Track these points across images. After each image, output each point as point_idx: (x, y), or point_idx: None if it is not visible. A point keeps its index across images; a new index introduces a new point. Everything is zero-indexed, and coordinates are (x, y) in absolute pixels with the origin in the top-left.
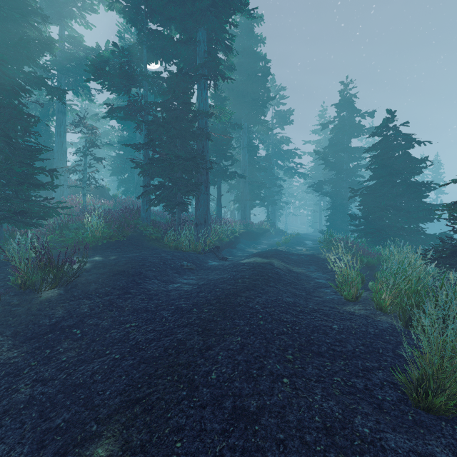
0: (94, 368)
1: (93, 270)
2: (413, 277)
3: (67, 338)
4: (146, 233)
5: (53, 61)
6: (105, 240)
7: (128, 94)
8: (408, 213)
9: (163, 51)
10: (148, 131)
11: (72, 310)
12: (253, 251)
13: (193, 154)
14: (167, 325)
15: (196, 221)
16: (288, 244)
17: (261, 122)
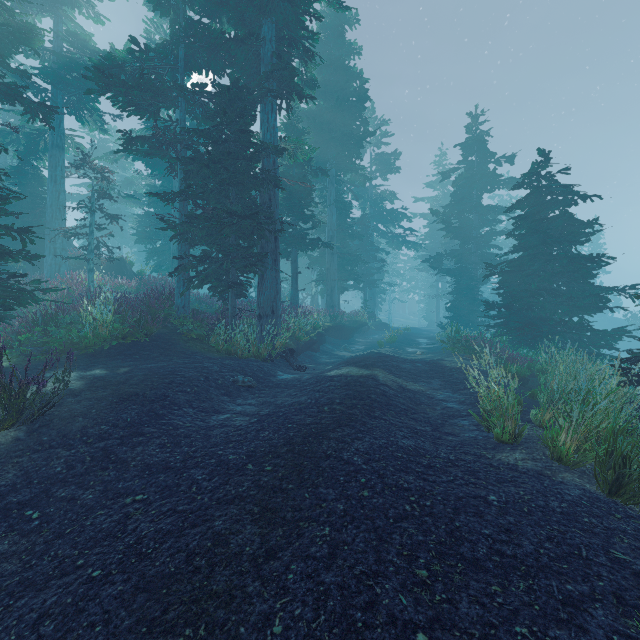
0: (46, 602)
1: (86, 394)
2: (612, 406)
3: (11, 529)
4: (181, 330)
5: (43, 68)
6: (115, 341)
7: (156, 118)
8: (570, 300)
9: (209, 54)
10: (186, 174)
11: (33, 471)
12: (345, 355)
13: (254, 210)
14: (198, 501)
15: (260, 310)
16: (395, 344)
17: (356, 168)
